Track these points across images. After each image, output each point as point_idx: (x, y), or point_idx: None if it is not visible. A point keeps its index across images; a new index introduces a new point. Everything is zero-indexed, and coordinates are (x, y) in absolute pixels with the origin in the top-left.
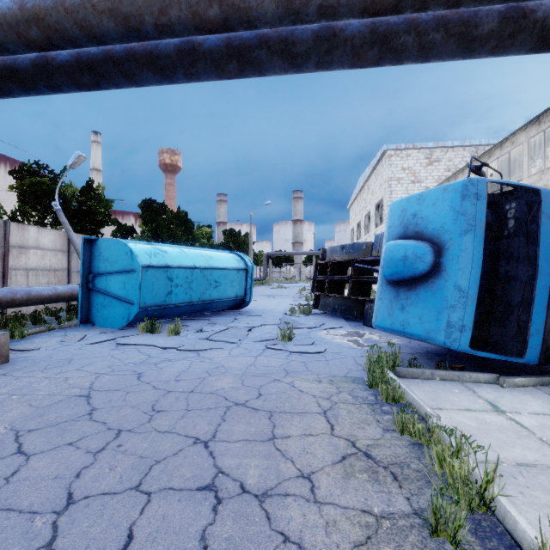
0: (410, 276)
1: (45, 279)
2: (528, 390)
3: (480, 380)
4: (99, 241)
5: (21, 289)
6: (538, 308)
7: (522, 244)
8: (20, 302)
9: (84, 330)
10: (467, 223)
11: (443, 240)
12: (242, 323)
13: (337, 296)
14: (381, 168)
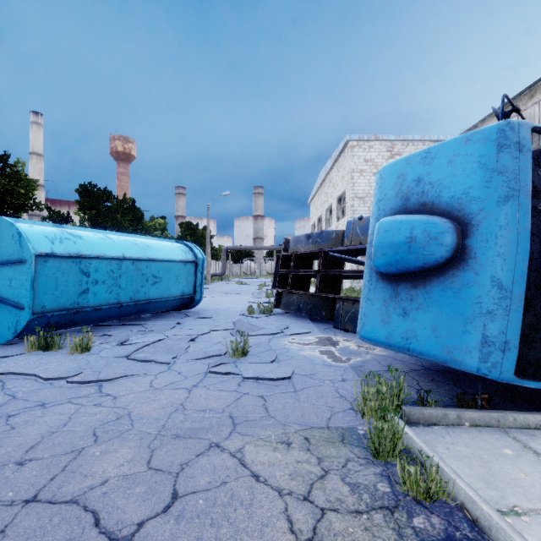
0: (418, 266)
1: None
2: None
3: (530, 424)
4: None
5: None
6: None
7: None
8: None
9: None
10: (507, 186)
11: (469, 212)
12: (186, 329)
13: (302, 293)
14: (343, 159)
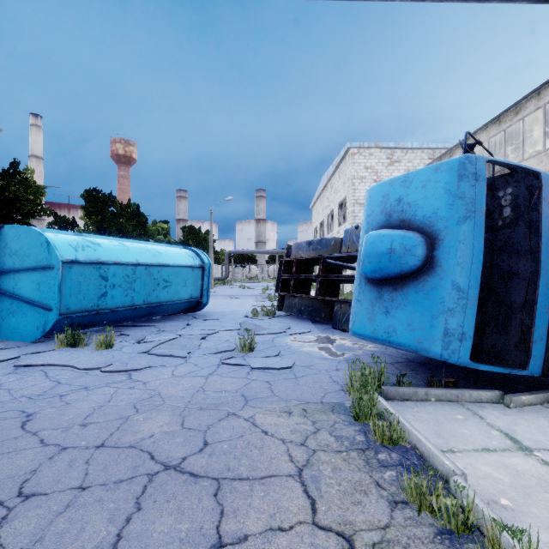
0: (397, 273)
1: None
2: (538, 410)
3: (482, 399)
4: (4, 228)
5: None
6: (541, 310)
7: (522, 235)
8: None
9: None
10: (465, 209)
11: (437, 229)
12: (196, 329)
13: (303, 297)
14: (344, 166)
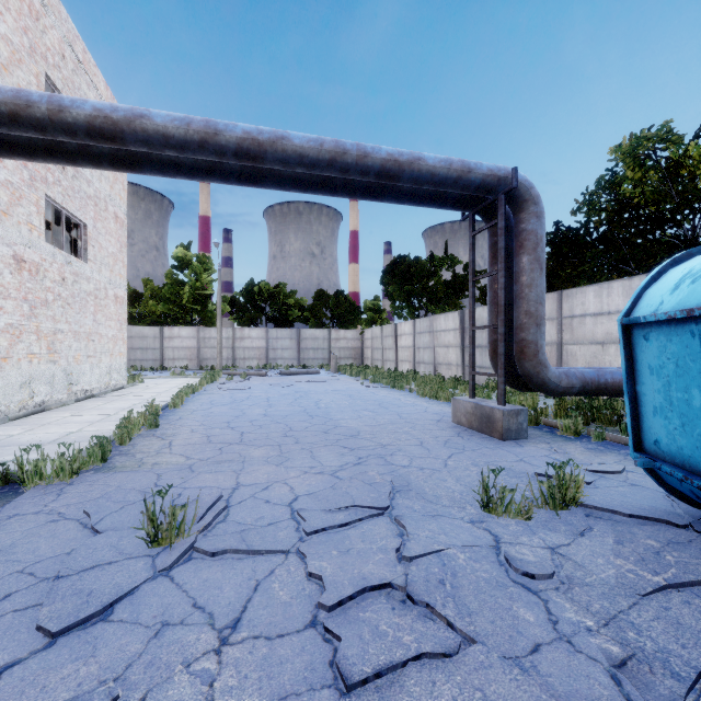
0: None
1: None
2: None
3: None
4: None
5: None
6: None
7: None
8: None
9: None
10: None
11: None
12: None
13: None
14: None
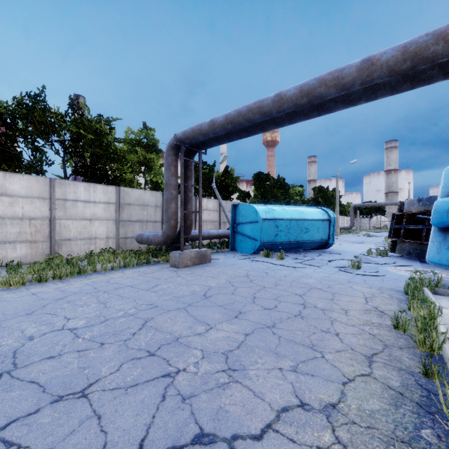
0: None
1: (210, 226)
2: None
3: None
4: (239, 205)
5: (205, 231)
6: None
7: None
8: (206, 237)
9: (232, 253)
10: None
11: None
12: (325, 257)
13: (412, 242)
14: None
